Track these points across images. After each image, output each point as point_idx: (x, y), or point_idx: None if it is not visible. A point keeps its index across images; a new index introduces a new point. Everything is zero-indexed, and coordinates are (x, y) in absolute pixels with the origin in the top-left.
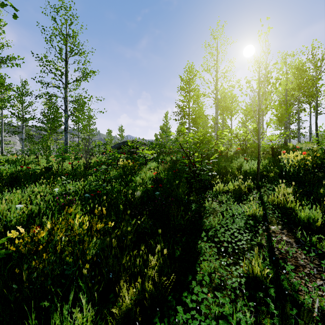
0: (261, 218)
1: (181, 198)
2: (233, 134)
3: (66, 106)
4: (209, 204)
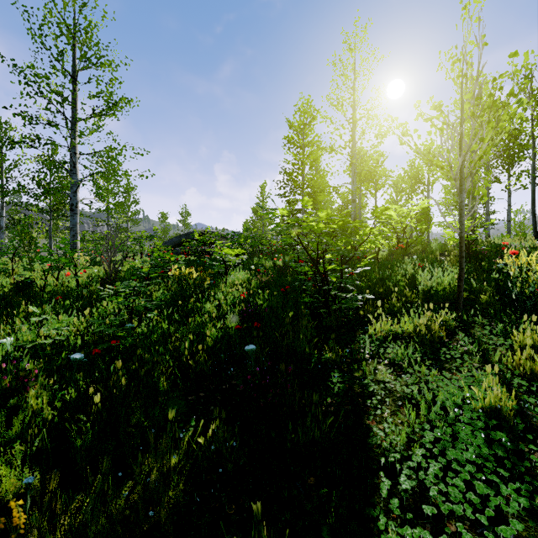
0: (513, 416)
1: (302, 355)
2: (385, 219)
3: (73, 163)
4: (372, 373)
